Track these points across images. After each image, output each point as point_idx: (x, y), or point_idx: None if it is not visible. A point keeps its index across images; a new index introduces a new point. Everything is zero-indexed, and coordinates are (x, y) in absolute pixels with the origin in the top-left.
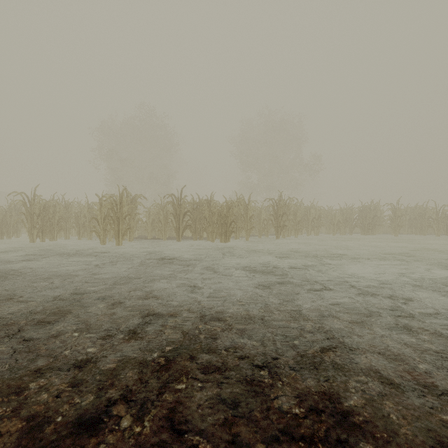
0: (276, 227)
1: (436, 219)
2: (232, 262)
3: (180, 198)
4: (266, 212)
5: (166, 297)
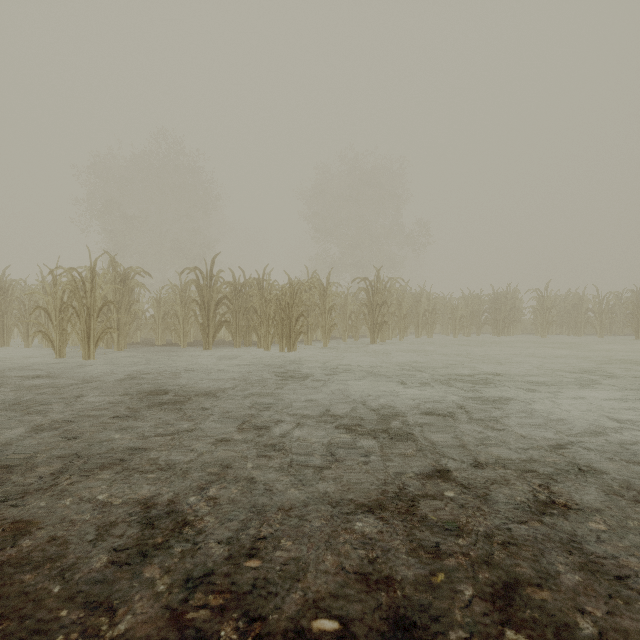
0: (372, 324)
1: (599, 312)
2: (297, 397)
3: (210, 275)
4: (354, 301)
5: (37, 597)
